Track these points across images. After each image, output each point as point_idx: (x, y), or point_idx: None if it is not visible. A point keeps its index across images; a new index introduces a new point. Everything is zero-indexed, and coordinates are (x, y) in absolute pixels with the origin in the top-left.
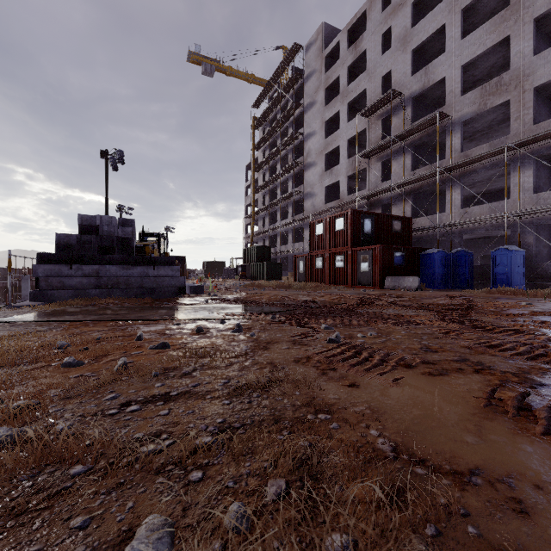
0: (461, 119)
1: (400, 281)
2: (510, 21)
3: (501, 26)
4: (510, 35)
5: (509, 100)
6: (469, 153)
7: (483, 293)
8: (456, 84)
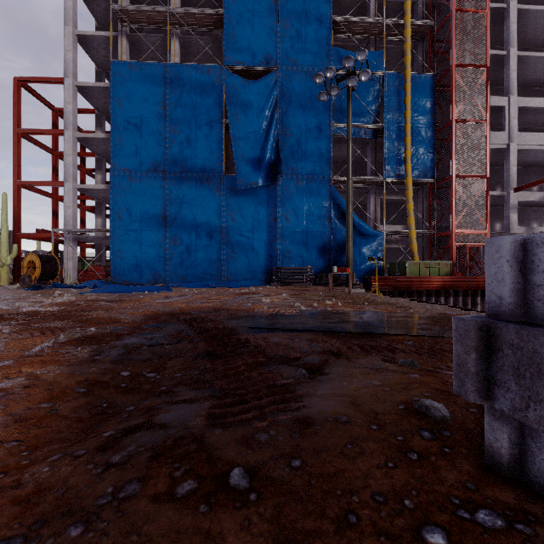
0: None
1: None
2: None
3: None
4: None
5: None
6: None
7: None
8: None
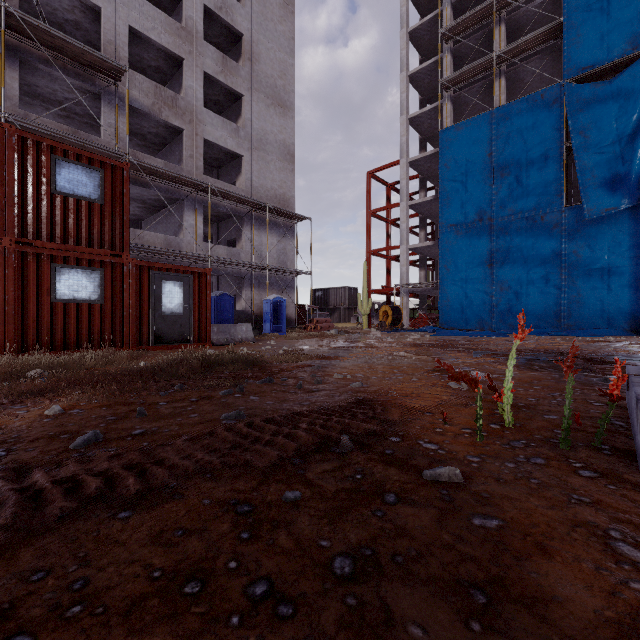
0: (129, 99)
1: (232, 332)
2: (186, 46)
3: (177, 38)
4: (183, 59)
5: (183, 129)
6: (141, 157)
7: (305, 338)
8: (122, 43)
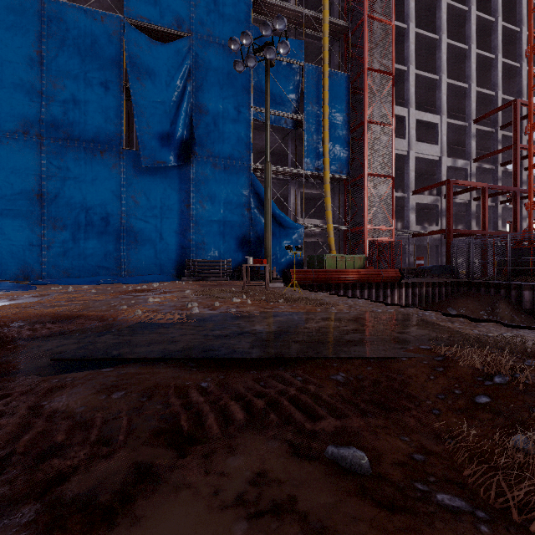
0: None
1: None
2: None
3: None
4: None
5: None
6: None
7: None
8: None
